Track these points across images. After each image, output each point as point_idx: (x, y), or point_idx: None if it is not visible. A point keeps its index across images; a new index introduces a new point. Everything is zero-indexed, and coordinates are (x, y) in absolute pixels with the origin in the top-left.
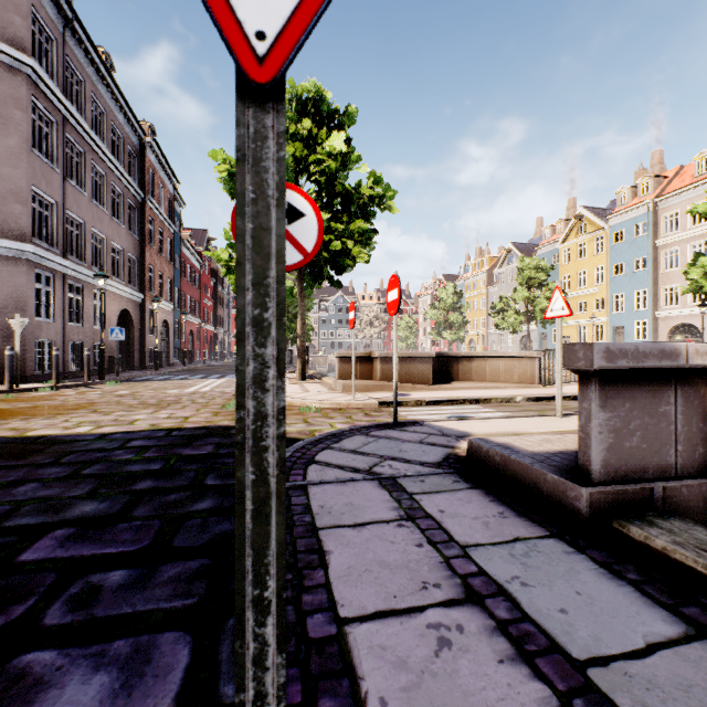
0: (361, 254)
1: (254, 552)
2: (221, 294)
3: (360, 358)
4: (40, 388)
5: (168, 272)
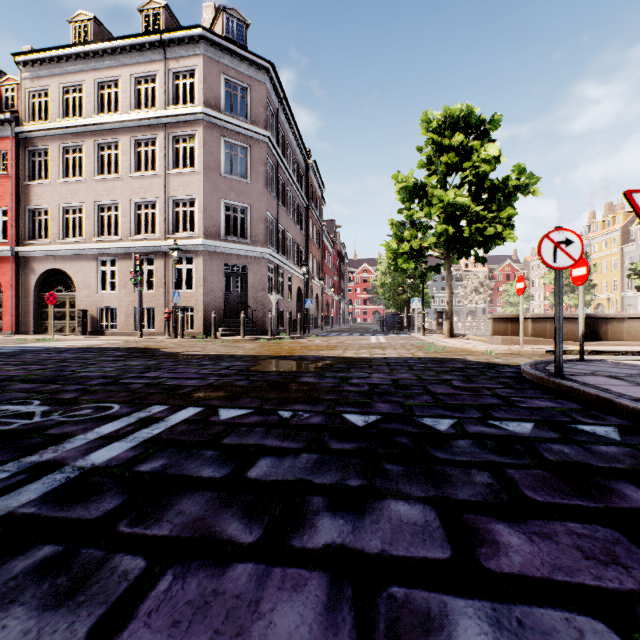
0: (510, 235)
1: None
2: (342, 270)
3: (511, 319)
4: (283, 337)
5: (318, 257)
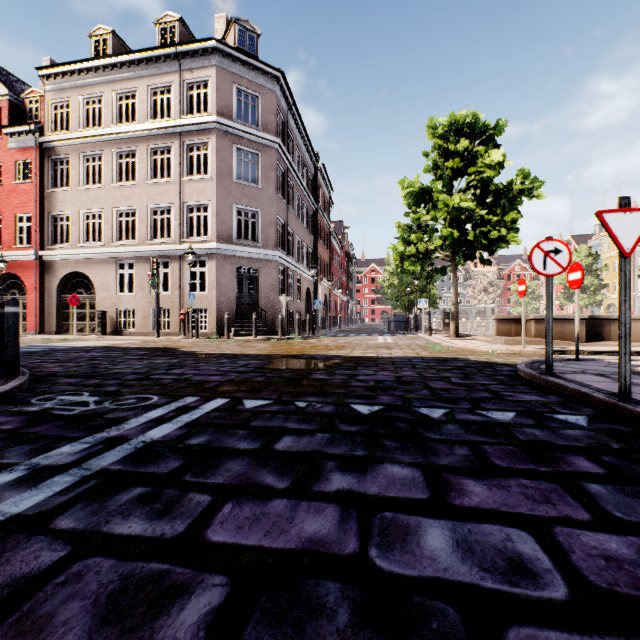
0: (514, 238)
1: (623, 344)
2: (350, 271)
3: (514, 320)
4: (293, 338)
5: (326, 258)
